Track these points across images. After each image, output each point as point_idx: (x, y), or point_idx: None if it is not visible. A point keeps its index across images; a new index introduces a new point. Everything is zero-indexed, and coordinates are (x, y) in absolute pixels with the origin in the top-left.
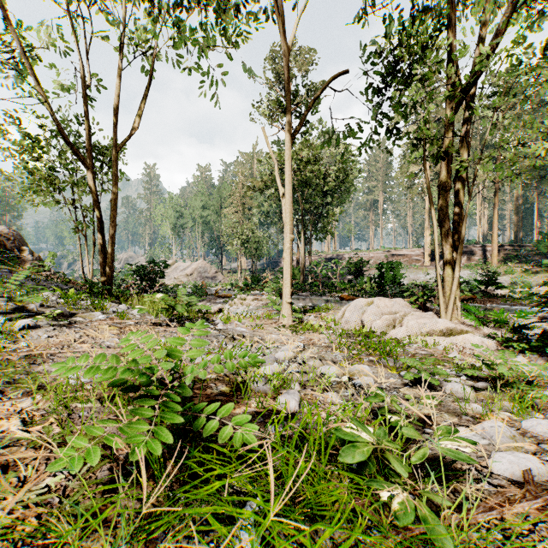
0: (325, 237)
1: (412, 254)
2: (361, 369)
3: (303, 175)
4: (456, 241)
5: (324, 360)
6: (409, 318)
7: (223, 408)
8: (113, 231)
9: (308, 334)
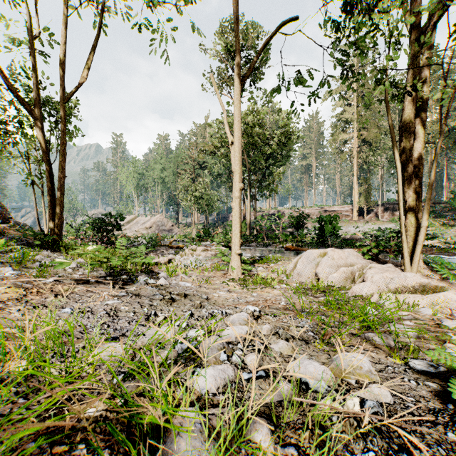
0: (268, 195)
1: (342, 210)
2: None
3: (249, 137)
4: (417, 189)
5: (293, 340)
6: (372, 271)
7: None
8: (62, 182)
9: (260, 290)
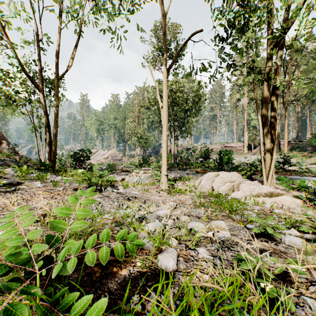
0: (186, 136)
1: (237, 146)
2: (237, 240)
3: (173, 98)
4: (272, 136)
5: (191, 216)
6: (244, 185)
7: (95, 303)
8: (56, 130)
9: (178, 195)
